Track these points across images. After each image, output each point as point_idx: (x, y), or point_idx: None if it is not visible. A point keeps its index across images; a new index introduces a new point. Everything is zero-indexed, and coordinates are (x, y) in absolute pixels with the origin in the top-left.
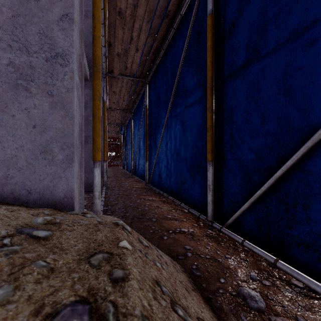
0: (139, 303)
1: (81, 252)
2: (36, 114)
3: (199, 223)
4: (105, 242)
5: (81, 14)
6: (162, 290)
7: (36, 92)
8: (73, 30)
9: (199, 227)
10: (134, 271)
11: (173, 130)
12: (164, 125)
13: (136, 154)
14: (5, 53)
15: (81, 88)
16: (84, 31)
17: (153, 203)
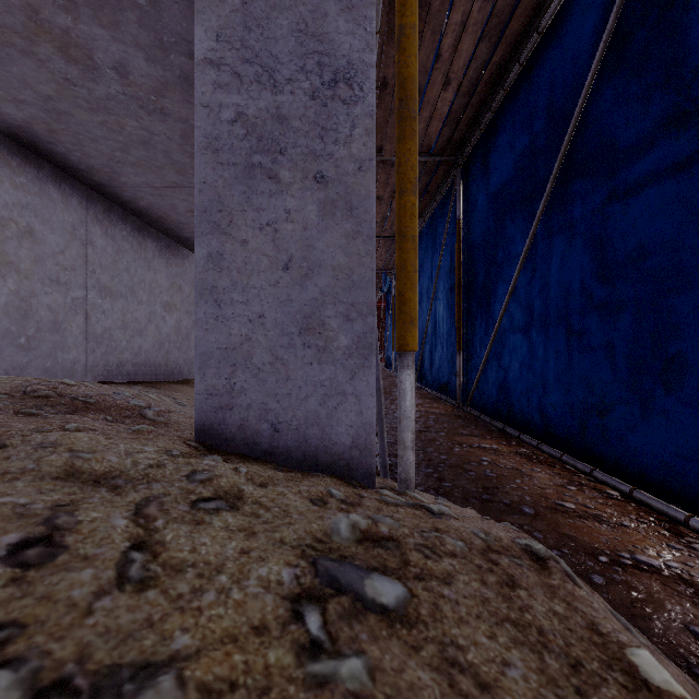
0: None
1: None
2: (291, 235)
3: (689, 542)
4: (578, 647)
5: None
6: None
7: (290, 180)
8: (374, 5)
9: (697, 557)
10: None
11: (554, 268)
12: (520, 259)
13: (424, 335)
14: (228, 96)
15: None
16: None
17: (500, 459)
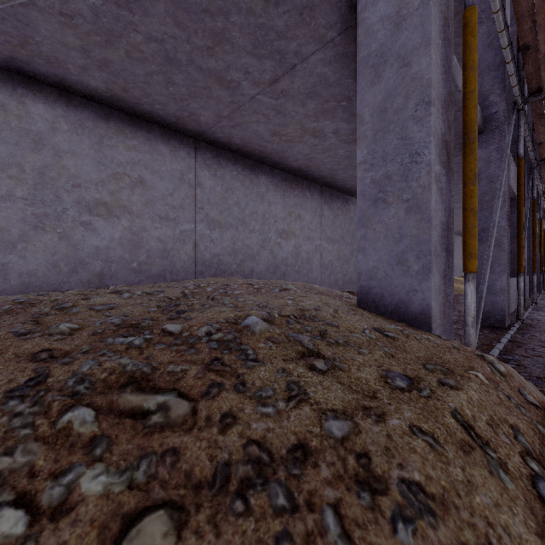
0: (458, 404)
1: (420, 359)
2: (392, 224)
3: None
4: (451, 363)
5: (445, 77)
6: (515, 437)
7: (392, 201)
8: (430, 115)
9: None
10: (471, 392)
11: None
12: None
13: None
14: (368, 173)
15: (446, 174)
16: (452, 91)
17: None
